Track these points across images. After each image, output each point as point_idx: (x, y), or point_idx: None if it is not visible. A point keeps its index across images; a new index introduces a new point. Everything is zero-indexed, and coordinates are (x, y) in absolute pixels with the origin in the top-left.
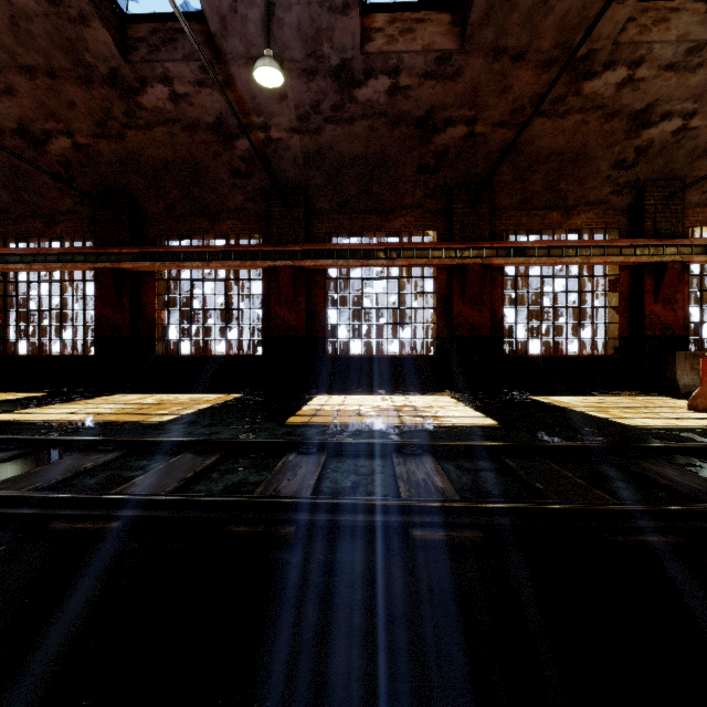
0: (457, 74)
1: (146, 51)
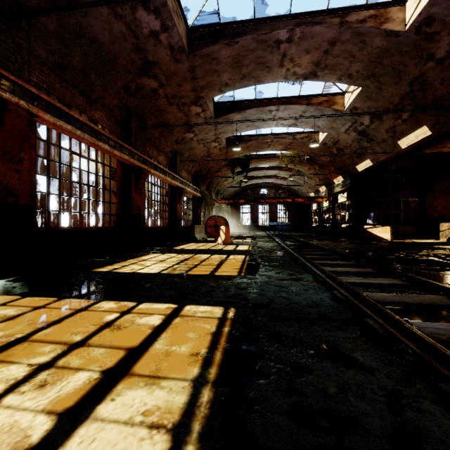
0: (178, 61)
1: None
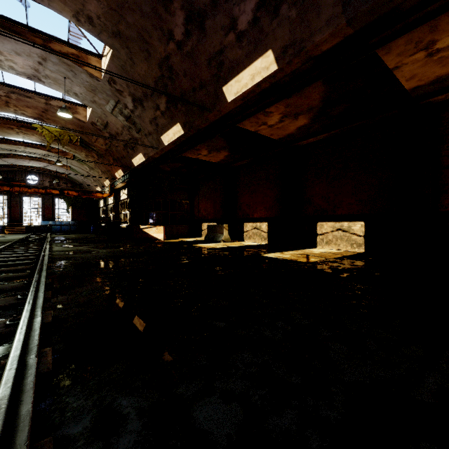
0: None
1: None
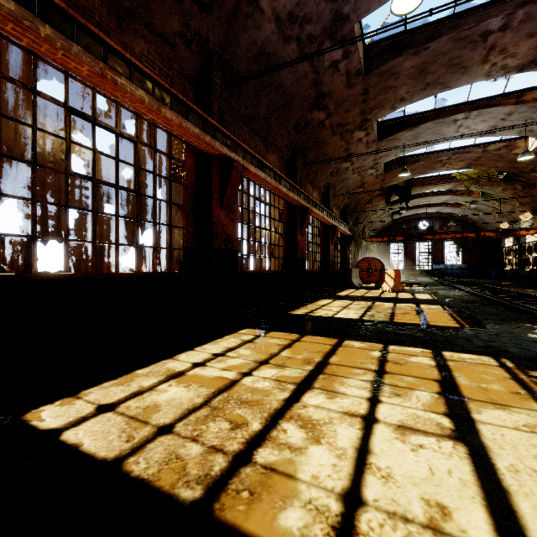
0: (351, 86)
1: None
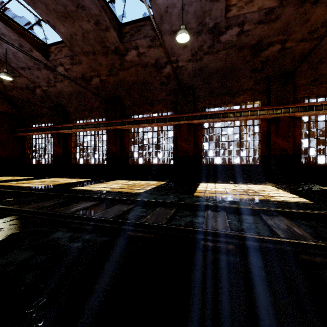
0: (277, 18)
1: (129, 37)
